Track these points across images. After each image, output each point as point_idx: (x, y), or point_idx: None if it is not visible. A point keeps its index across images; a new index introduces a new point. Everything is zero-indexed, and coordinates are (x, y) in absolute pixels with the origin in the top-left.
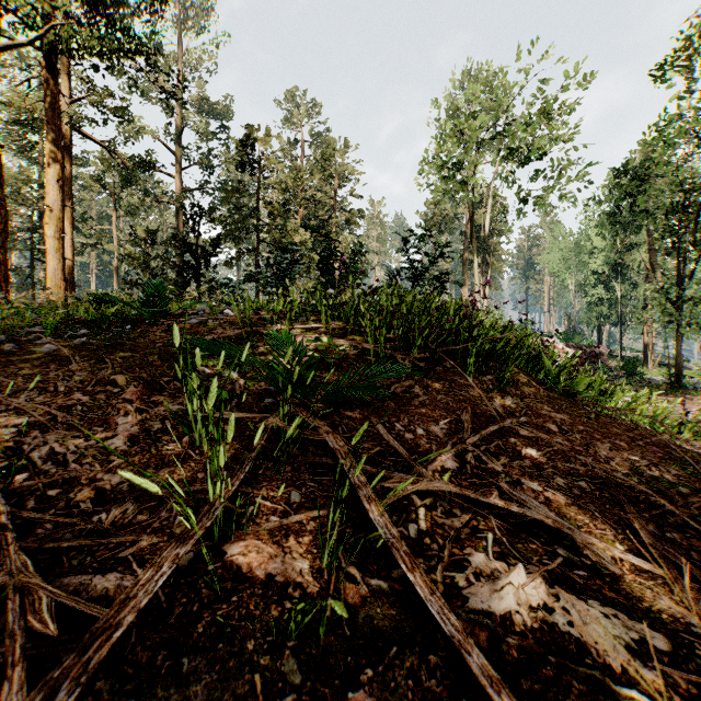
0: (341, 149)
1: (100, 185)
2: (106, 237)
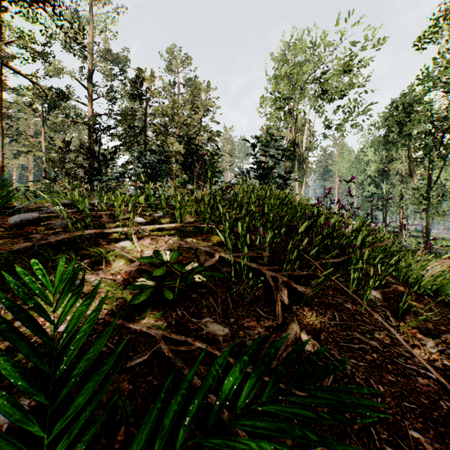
0: (204, 90)
1: (31, 109)
2: (37, 146)
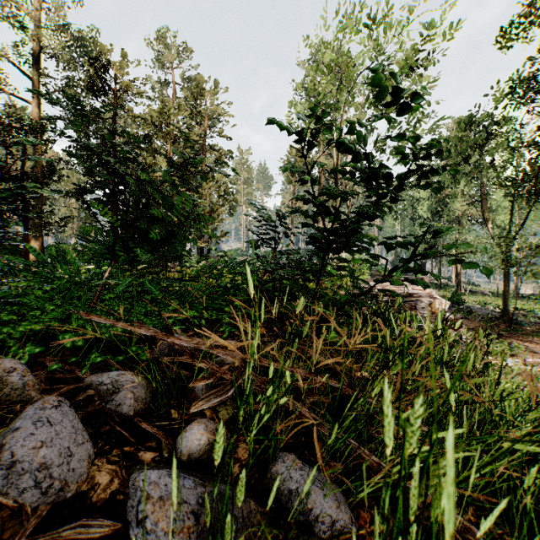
0: (209, 91)
1: None
2: None
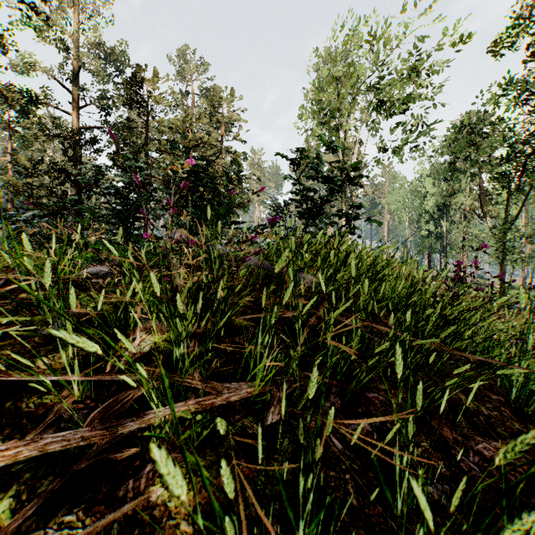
0: (226, 99)
1: None
2: (3, 167)
